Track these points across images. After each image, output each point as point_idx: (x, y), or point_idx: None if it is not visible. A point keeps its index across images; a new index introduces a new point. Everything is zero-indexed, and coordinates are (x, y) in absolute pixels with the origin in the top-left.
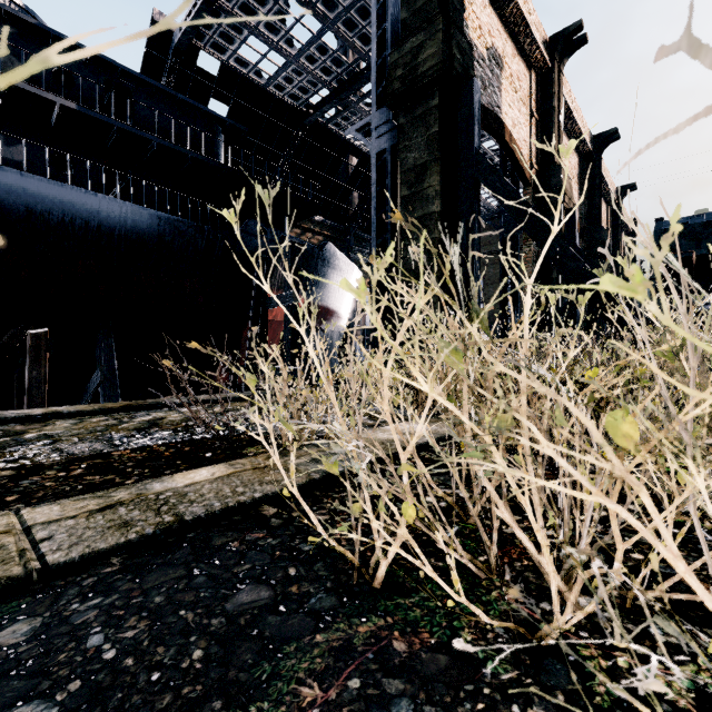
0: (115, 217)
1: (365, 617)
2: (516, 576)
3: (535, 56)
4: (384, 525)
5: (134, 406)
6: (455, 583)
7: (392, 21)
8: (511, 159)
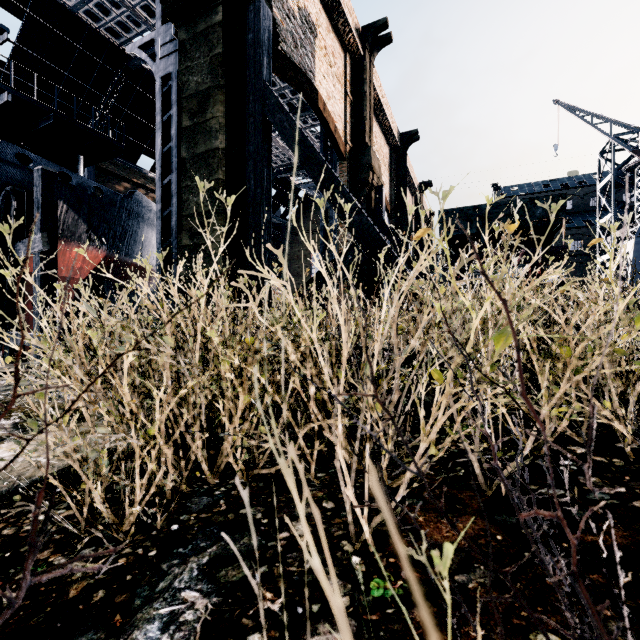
0: None
1: None
2: None
3: (349, 38)
4: None
5: None
6: None
7: None
8: (326, 130)
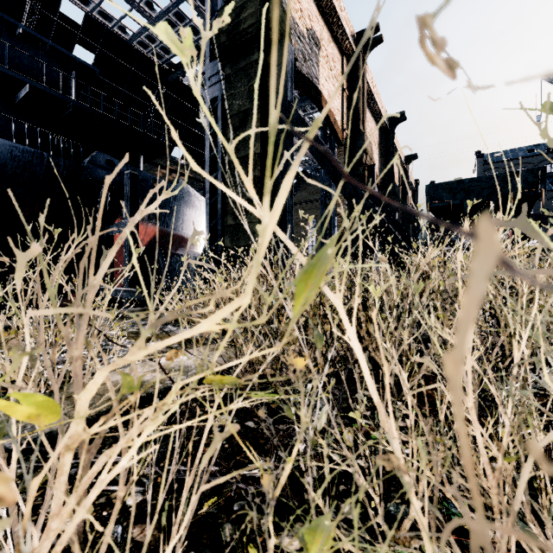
0: None
1: None
2: None
3: (346, 45)
4: None
5: None
6: None
7: None
8: (327, 122)
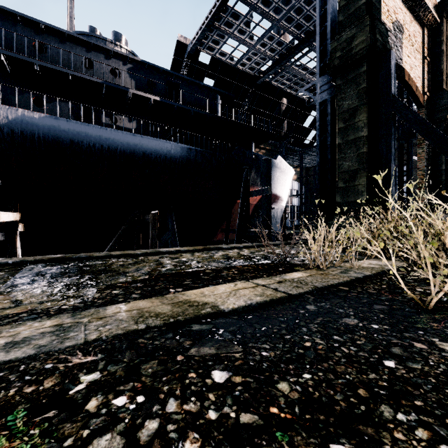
0: (177, 153)
1: (433, 314)
2: None
3: (427, 18)
4: None
5: (207, 248)
6: None
7: (330, 22)
8: (408, 91)
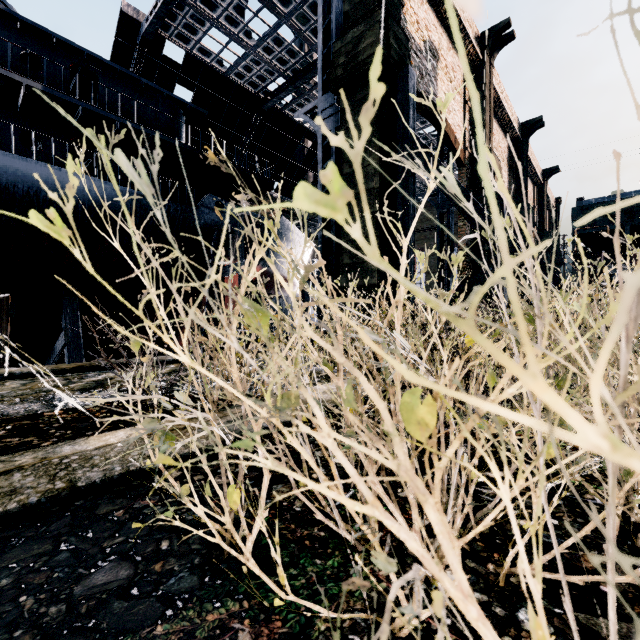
0: (78, 190)
1: (220, 602)
2: (395, 548)
3: (468, 49)
4: (208, 511)
5: (86, 367)
6: (282, 580)
7: (336, 14)
8: (446, 142)
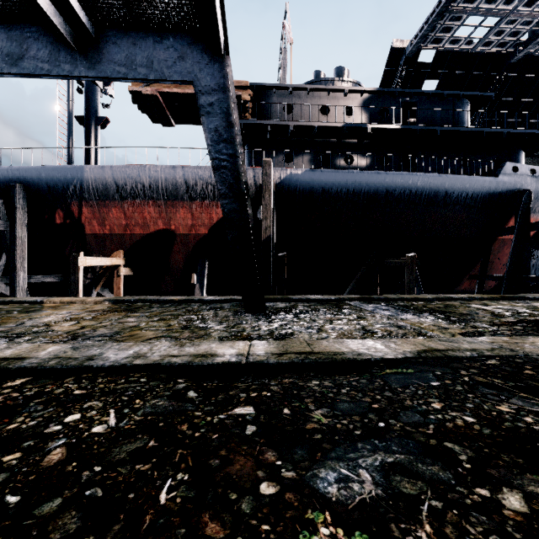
0: (424, 184)
1: None
2: None
3: None
4: None
5: (507, 297)
6: None
7: None
8: None
